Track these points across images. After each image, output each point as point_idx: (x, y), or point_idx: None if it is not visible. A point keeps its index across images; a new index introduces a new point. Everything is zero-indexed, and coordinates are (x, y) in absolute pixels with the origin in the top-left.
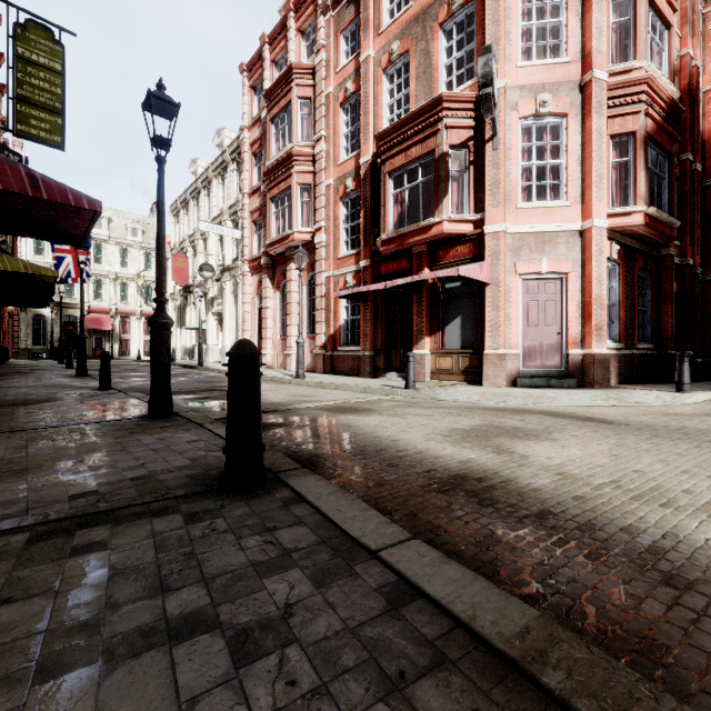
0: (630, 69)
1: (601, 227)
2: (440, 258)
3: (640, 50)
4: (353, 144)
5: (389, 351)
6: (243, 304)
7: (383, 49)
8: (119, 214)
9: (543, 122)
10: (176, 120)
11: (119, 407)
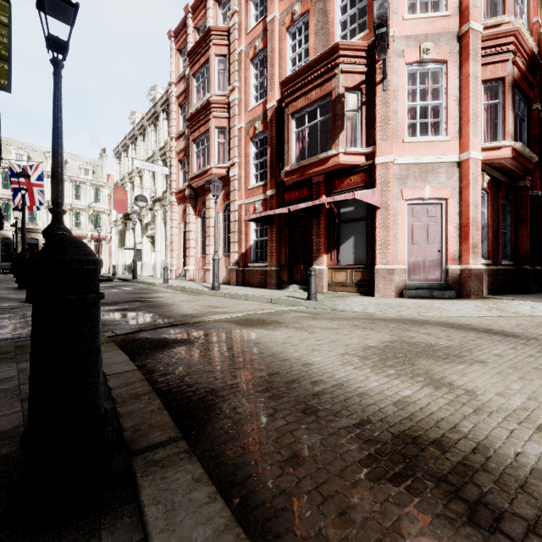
0: (500, 23)
1: (476, 158)
2: (336, 186)
3: (508, 7)
4: (261, 96)
5: (291, 267)
6: (171, 229)
7: (287, 11)
8: (73, 158)
9: (426, 68)
10: (73, 21)
11: (24, 321)
